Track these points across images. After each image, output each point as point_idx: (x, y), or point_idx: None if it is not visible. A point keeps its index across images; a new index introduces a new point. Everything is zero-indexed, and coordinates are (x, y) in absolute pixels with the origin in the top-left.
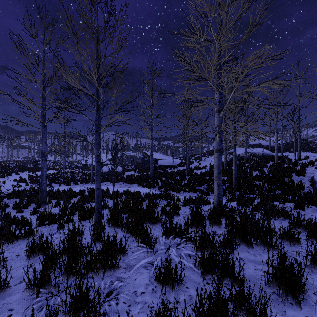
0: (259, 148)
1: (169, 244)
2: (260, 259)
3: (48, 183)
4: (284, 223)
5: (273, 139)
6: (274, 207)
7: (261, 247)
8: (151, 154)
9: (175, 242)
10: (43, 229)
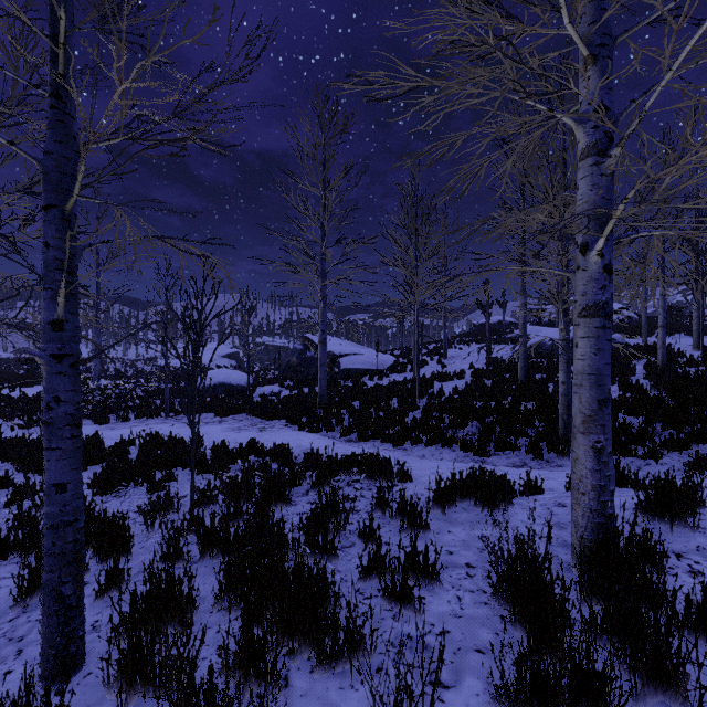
0: None
1: None
2: None
3: None
4: None
5: None
6: None
7: None
8: (323, 341)
9: None
10: None
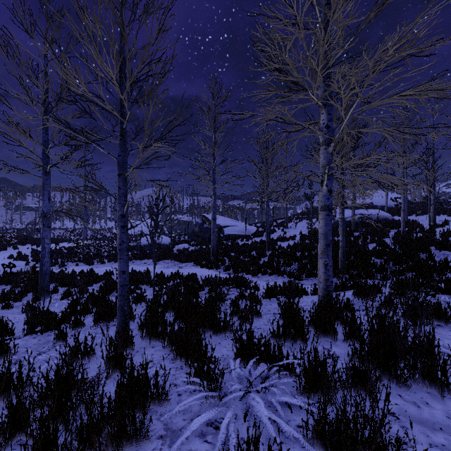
0: (372, 210)
1: (248, 377)
2: (430, 415)
3: (60, 261)
4: (442, 332)
5: (390, 197)
6: (421, 302)
7: (423, 385)
8: (214, 218)
9: (259, 374)
10: (31, 341)
